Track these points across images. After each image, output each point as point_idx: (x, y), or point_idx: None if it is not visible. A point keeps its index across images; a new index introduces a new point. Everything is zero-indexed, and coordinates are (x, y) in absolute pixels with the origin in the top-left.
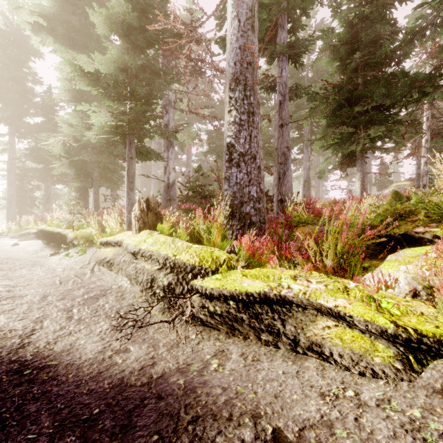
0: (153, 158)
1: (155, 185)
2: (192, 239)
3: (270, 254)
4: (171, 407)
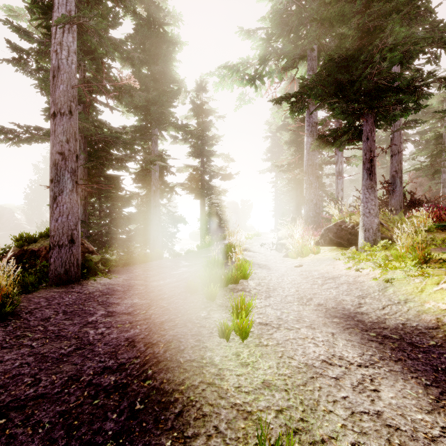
0: None
1: None
2: None
3: None
4: None
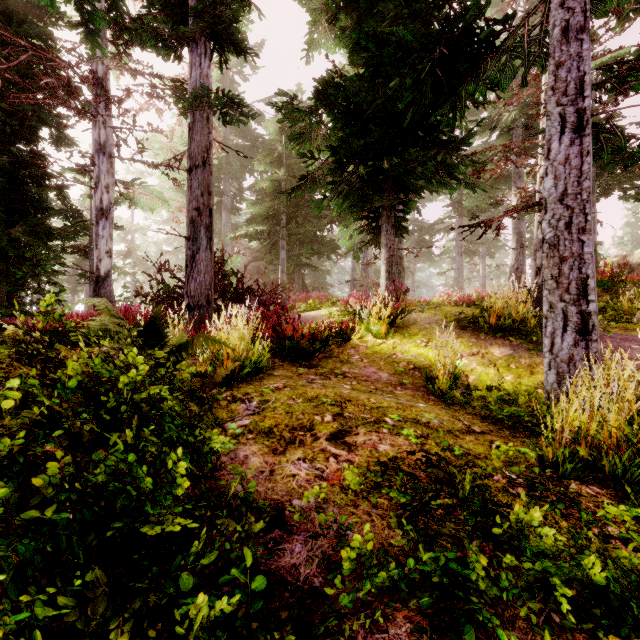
0: None
1: None
2: None
3: None
4: None
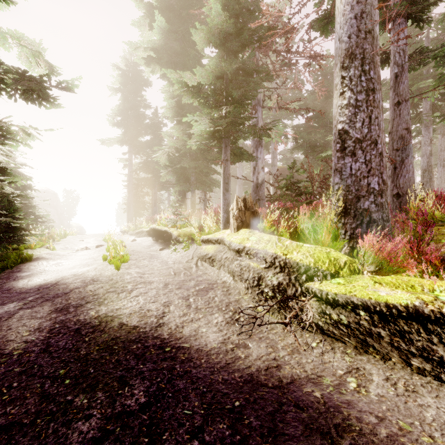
0: (245, 158)
1: (240, 186)
2: (292, 239)
3: (407, 258)
4: (316, 422)
